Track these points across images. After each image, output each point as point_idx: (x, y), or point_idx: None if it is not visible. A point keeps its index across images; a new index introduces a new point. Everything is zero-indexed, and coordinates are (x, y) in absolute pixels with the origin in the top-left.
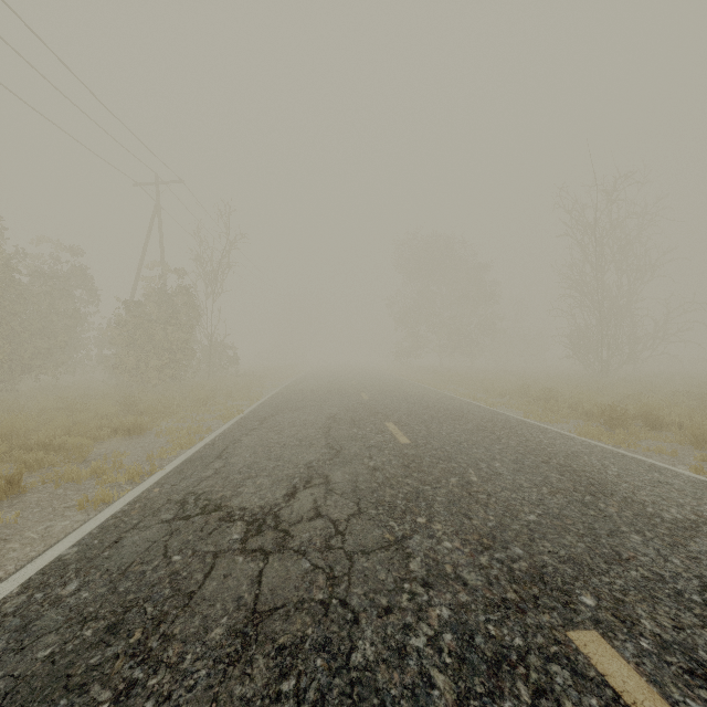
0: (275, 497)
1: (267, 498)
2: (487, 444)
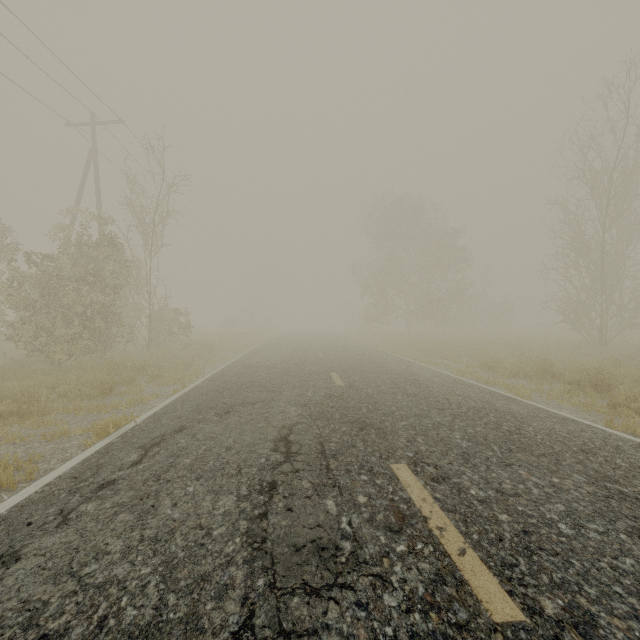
0: None
1: None
2: None
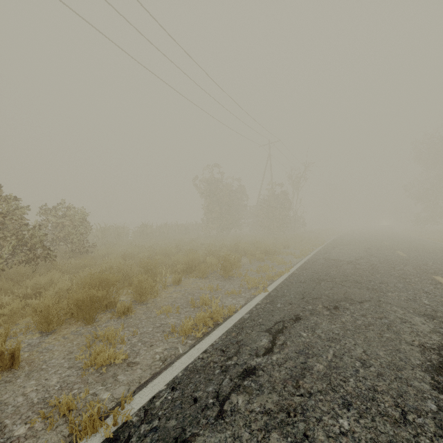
0: (352, 260)
1: (350, 260)
2: None
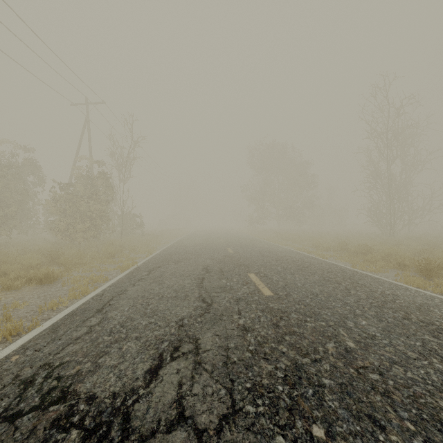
0: (135, 376)
1: (126, 378)
2: (341, 296)
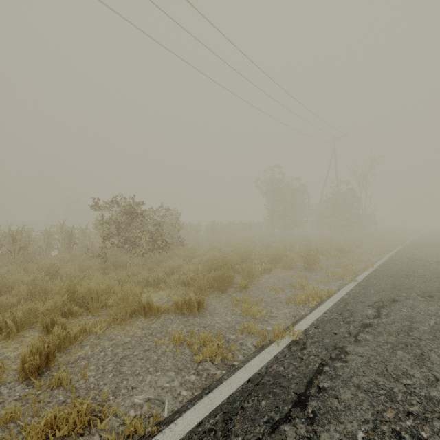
0: None
1: (439, 260)
2: None
